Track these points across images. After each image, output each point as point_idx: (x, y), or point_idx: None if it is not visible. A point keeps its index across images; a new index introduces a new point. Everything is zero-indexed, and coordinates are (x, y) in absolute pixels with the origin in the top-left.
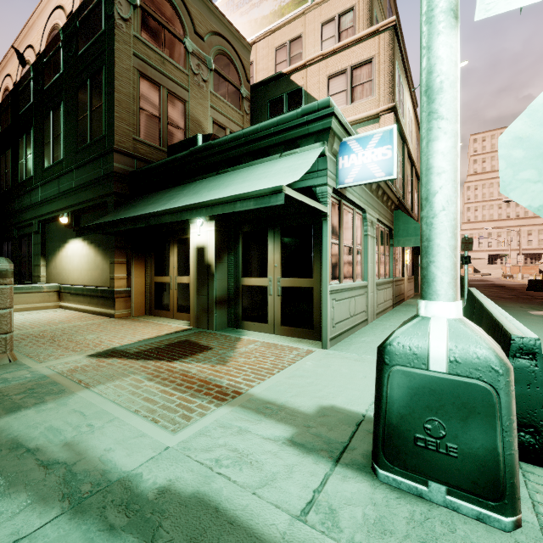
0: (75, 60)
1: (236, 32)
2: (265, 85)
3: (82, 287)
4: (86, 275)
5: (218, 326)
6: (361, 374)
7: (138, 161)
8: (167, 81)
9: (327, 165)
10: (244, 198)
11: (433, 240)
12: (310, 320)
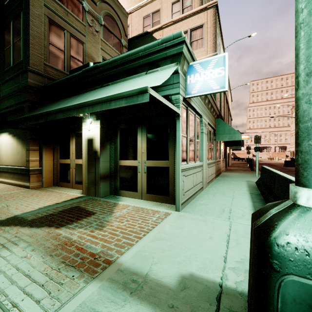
0: (3, 8)
1: (118, 3)
2: (137, 39)
3: (7, 166)
4: (10, 158)
5: (102, 194)
6: (208, 235)
7: (48, 79)
8: (70, 27)
9: (180, 80)
10: (117, 97)
11: None
12: (167, 189)
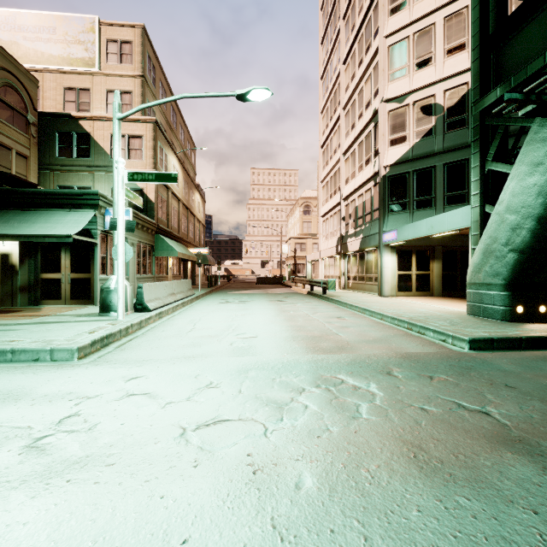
0: None
1: (23, 68)
2: (54, 117)
3: None
4: None
5: (21, 304)
6: None
7: None
8: None
9: (98, 220)
10: (51, 236)
11: (114, 262)
12: (89, 295)
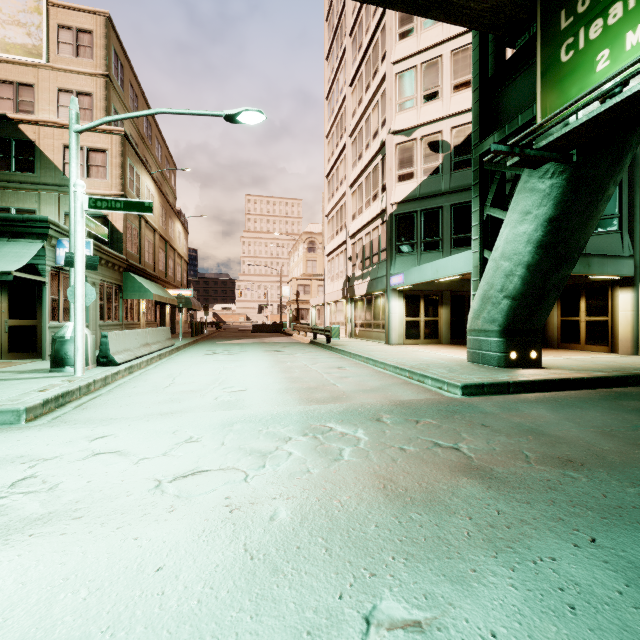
0: None
1: None
2: None
3: None
4: None
5: None
6: None
7: None
8: None
9: (47, 254)
10: None
11: (71, 305)
12: (35, 346)
